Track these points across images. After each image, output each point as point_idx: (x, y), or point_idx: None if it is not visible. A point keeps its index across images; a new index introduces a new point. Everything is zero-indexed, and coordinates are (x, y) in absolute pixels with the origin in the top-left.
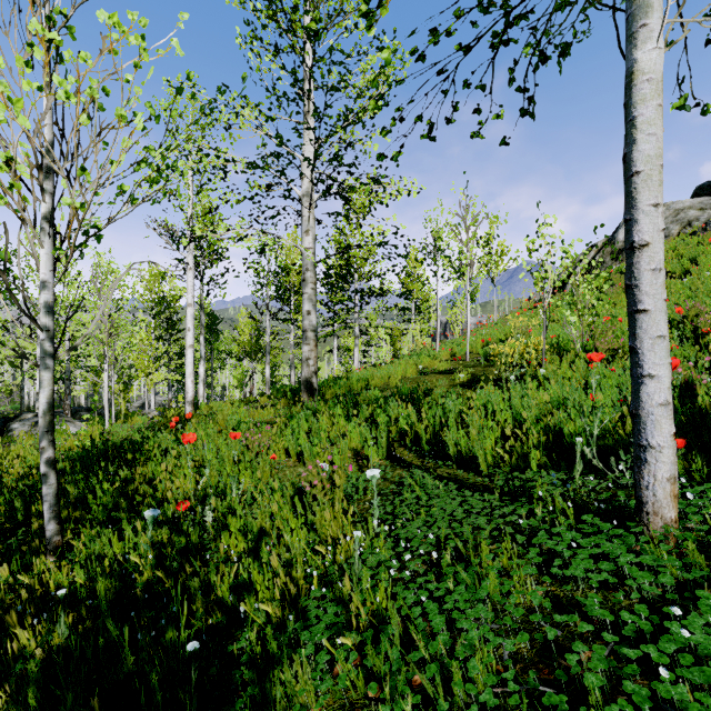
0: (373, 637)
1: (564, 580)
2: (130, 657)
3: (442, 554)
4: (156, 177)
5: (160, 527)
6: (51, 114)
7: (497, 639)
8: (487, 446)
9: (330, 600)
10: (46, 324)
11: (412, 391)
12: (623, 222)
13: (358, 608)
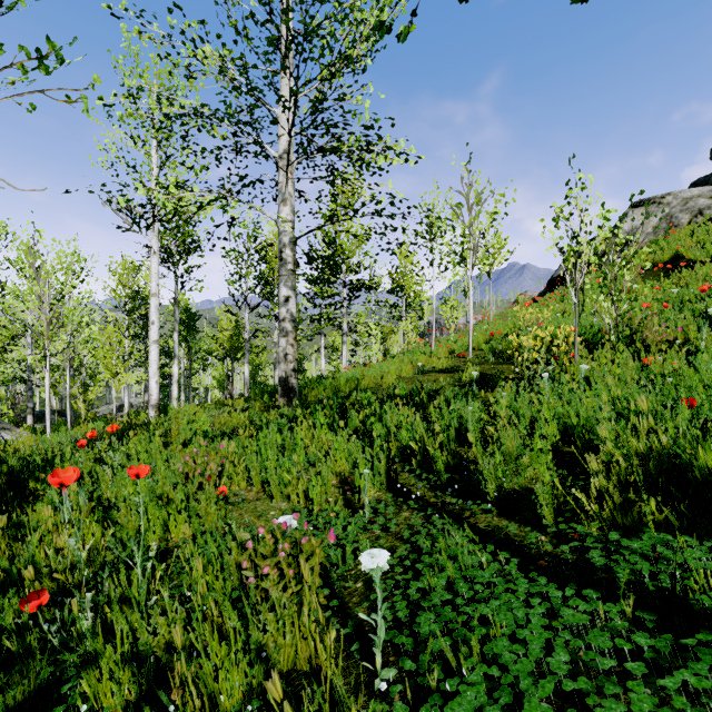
0: None
1: None
2: None
3: None
4: None
5: None
6: None
7: None
8: (546, 480)
9: None
10: None
11: (413, 393)
12: (627, 213)
13: None
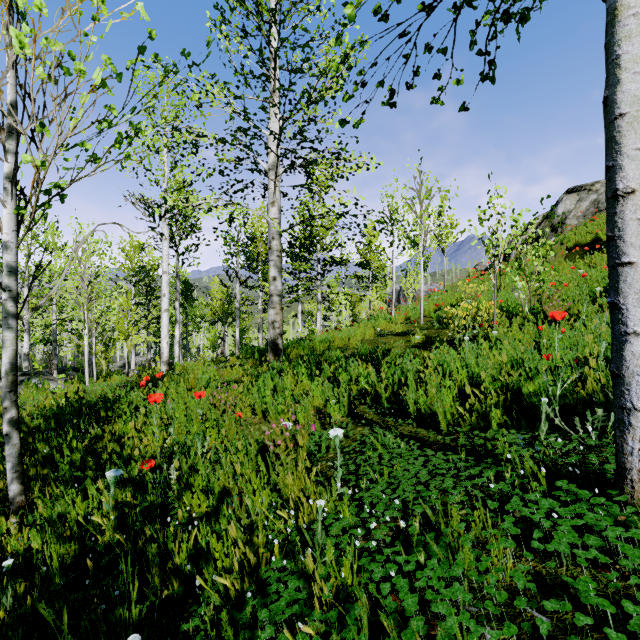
0: (338, 615)
1: (545, 554)
2: (78, 634)
3: (409, 521)
4: (119, 137)
5: (123, 486)
6: (14, 74)
7: (479, 629)
8: (446, 404)
9: (292, 570)
10: (8, 284)
11: (371, 352)
12: (562, 198)
13: (321, 581)
